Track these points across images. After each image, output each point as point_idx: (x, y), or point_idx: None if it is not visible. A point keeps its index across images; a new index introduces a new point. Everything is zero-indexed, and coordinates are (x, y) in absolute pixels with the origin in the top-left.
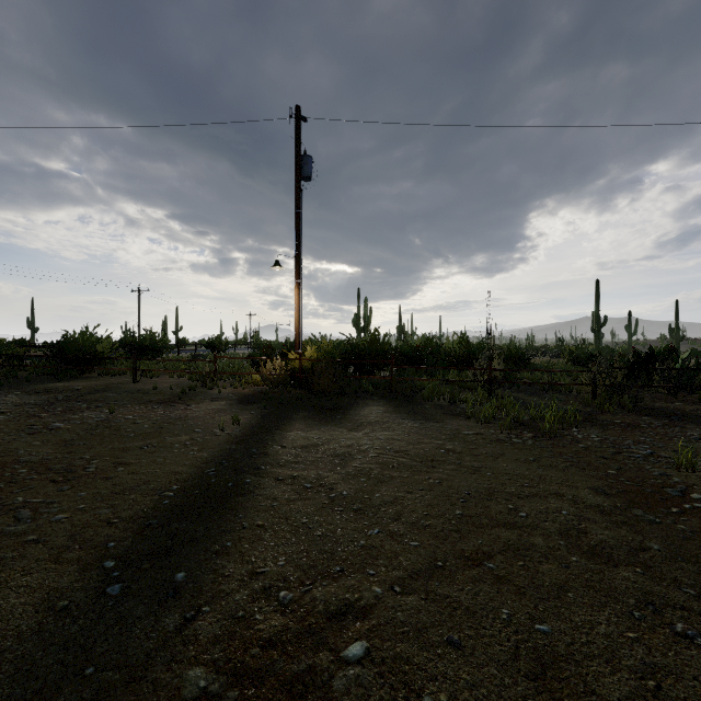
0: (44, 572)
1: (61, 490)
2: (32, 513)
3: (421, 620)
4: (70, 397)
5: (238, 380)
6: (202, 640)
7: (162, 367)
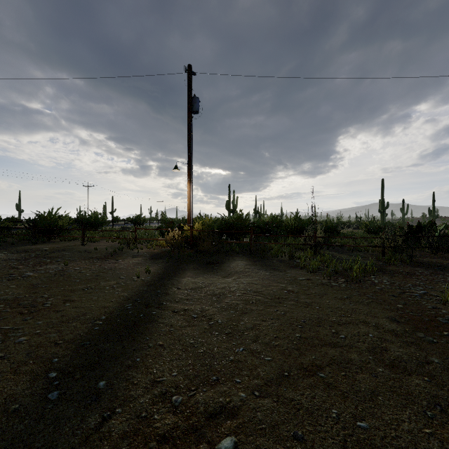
0: (5, 381)
1: (25, 319)
2: (3, 336)
3: (274, 419)
4: (39, 254)
5: (150, 244)
6: (114, 436)
7: (102, 235)
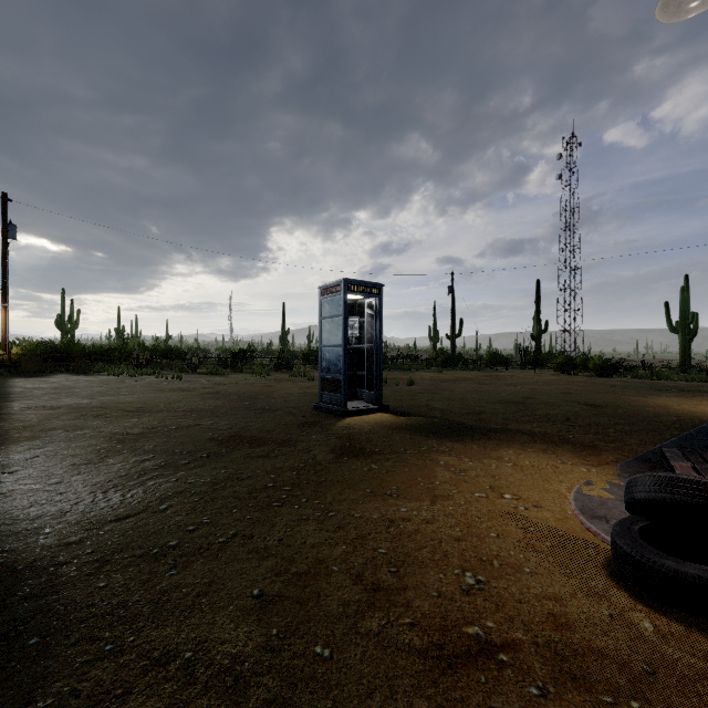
0: None
1: None
2: None
3: (60, 386)
4: None
5: None
6: (18, 388)
7: None
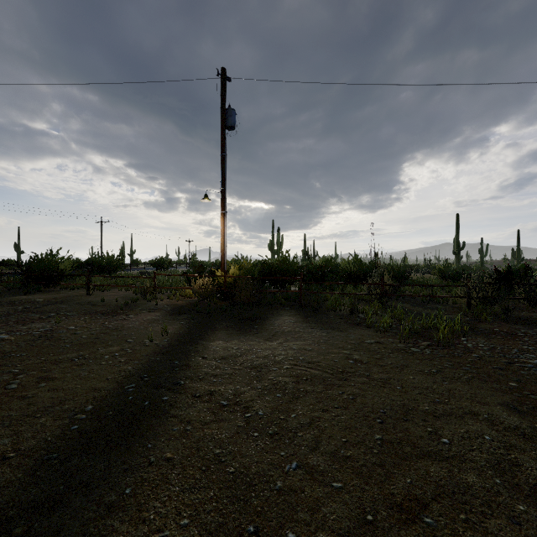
0: None
1: None
2: None
3: None
4: (28, 308)
5: (174, 293)
6: None
7: (114, 282)
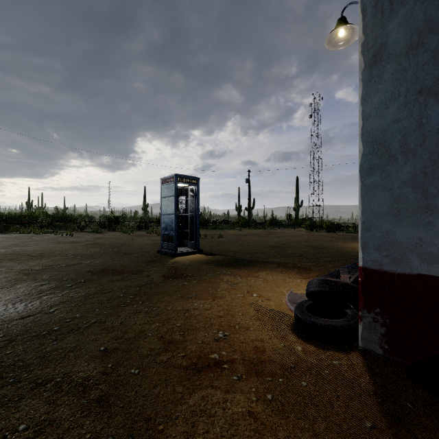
0: None
1: None
2: None
3: None
4: None
5: None
6: None
7: None
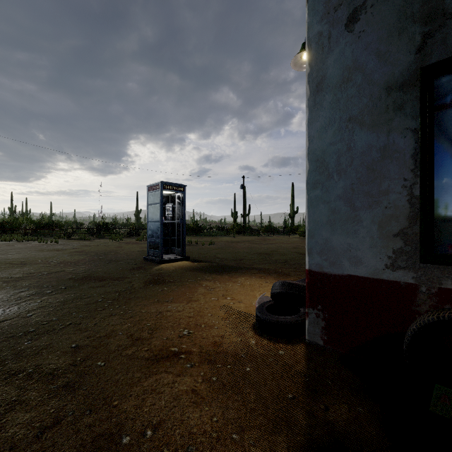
0: None
1: None
2: None
3: None
4: None
5: None
6: None
7: None
